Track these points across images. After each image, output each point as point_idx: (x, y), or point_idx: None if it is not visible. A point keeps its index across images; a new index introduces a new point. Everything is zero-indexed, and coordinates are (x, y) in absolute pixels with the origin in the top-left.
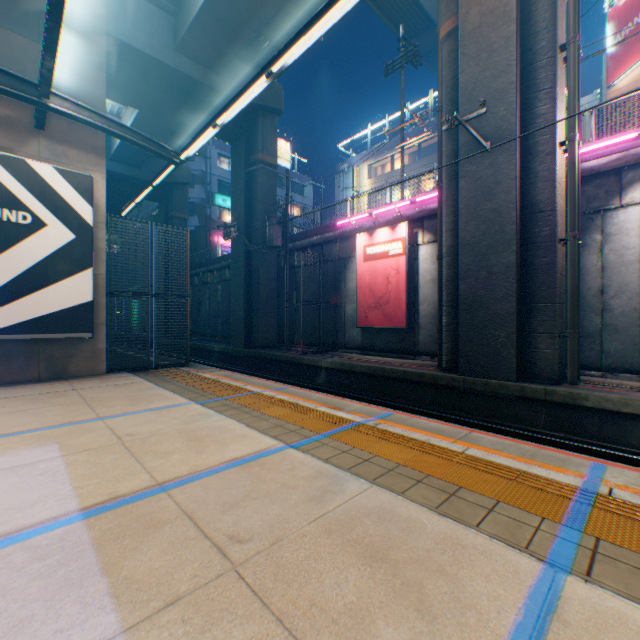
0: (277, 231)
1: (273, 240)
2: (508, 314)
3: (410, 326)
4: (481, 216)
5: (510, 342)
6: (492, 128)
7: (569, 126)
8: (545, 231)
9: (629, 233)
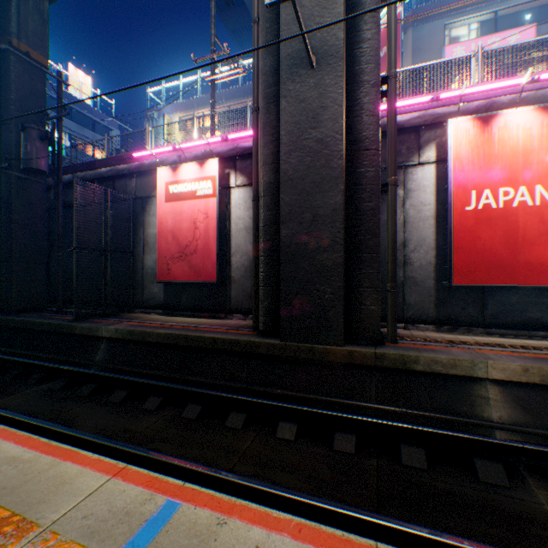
0: (40, 149)
1: (32, 160)
2: (336, 265)
3: (222, 280)
4: (306, 146)
5: (338, 299)
6: (318, 41)
7: (392, 61)
8: (371, 172)
9: (426, 190)
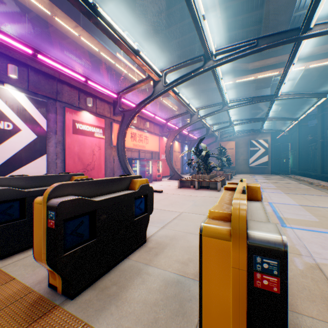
0: None
1: None
2: None
3: None
4: None
5: None
6: None
7: None
8: None
9: None
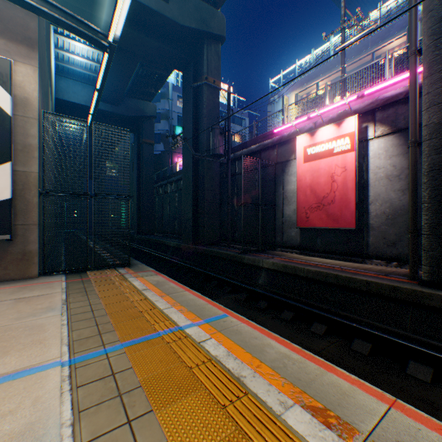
0: (219, 140)
1: (216, 149)
2: None
3: (358, 227)
4: None
5: None
6: None
7: None
8: None
9: None
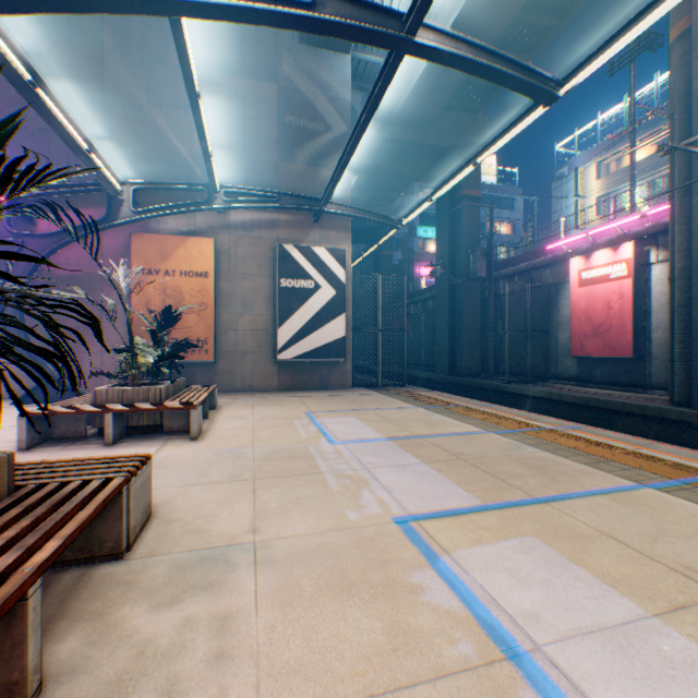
0: (480, 263)
1: (476, 272)
2: None
3: (638, 356)
4: None
5: None
6: None
7: None
8: None
9: None
